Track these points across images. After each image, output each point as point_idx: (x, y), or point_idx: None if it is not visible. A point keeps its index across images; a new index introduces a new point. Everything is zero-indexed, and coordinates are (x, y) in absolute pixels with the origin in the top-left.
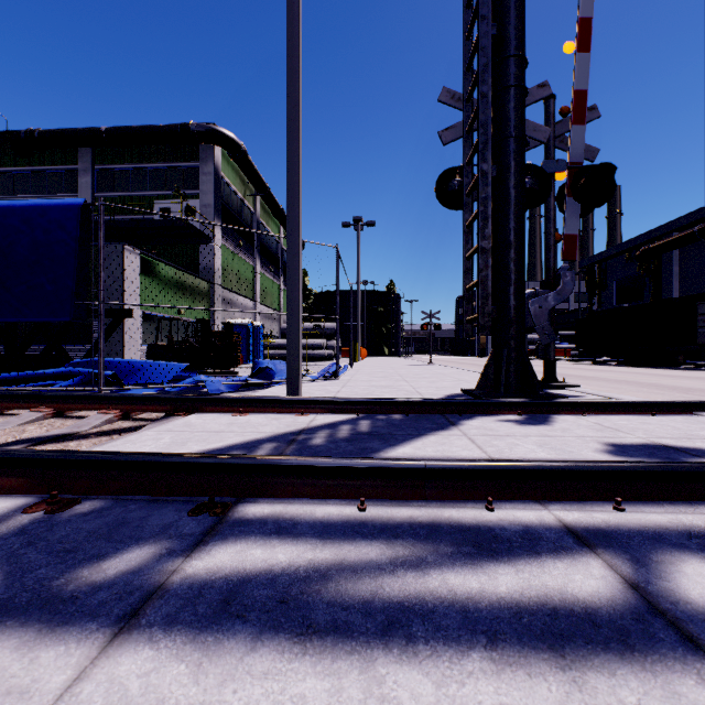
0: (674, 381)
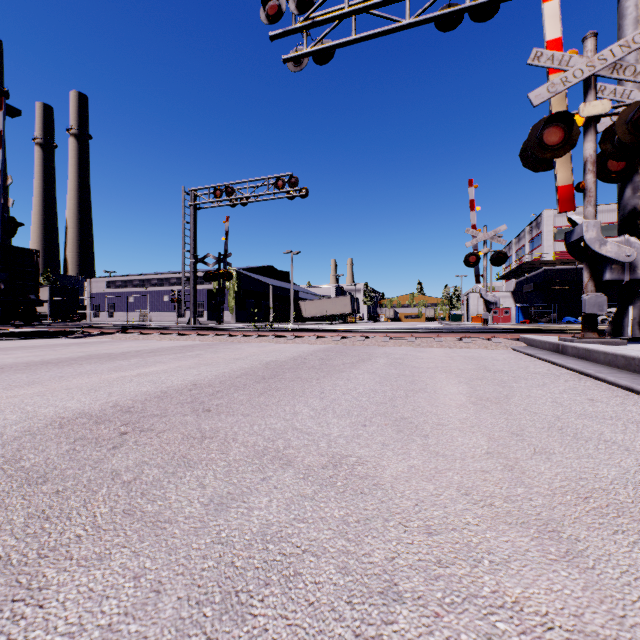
0: (1, 397)
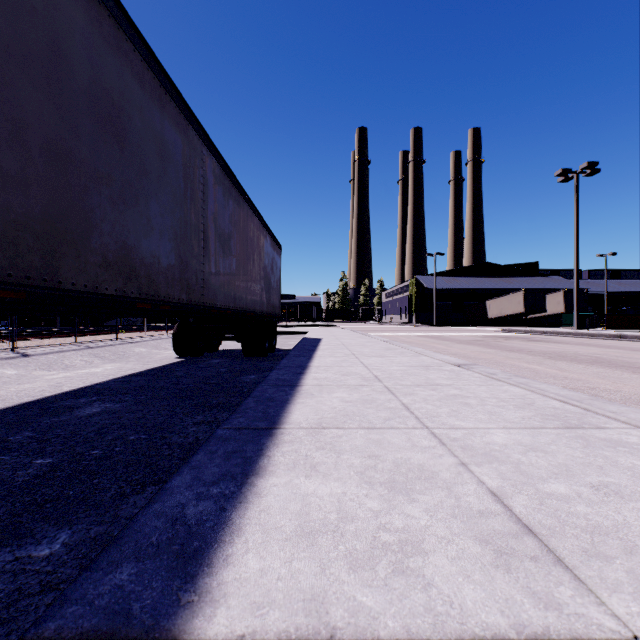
0: None
